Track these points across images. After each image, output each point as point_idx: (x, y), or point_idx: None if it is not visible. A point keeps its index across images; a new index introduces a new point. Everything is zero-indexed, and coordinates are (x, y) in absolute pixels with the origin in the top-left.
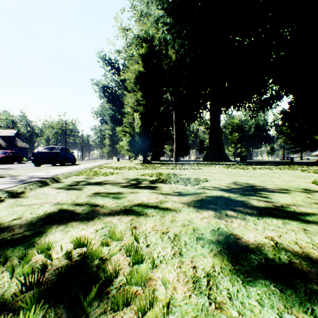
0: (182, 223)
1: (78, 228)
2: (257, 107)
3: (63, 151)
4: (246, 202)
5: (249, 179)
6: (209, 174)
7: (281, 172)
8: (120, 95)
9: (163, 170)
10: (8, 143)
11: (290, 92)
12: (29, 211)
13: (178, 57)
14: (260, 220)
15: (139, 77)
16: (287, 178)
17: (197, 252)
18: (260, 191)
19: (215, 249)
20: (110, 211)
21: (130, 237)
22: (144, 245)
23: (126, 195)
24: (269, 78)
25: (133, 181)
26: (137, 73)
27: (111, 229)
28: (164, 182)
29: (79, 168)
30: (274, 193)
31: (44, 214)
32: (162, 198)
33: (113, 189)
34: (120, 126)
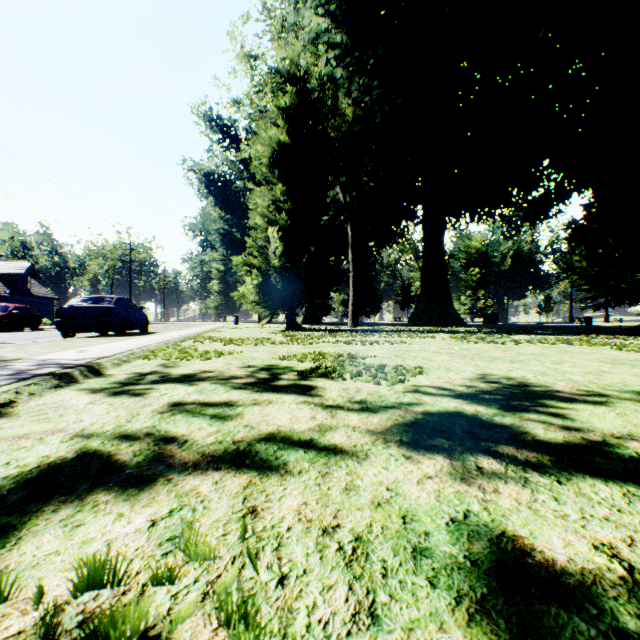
0: (372, 497)
1: (108, 515)
2: (519, 216)
3: (121, 305)
4: (520, 431)
5: (512, 368)
6: (425, 354)
7: (575, 351)
8: (241, 190)
9: (328, 346)
10: (12, 289)
11: (587, 184)
12: (4, 459)
13: (359, 114)
14: (566, 487)
15: (280, 153)
16: (593, 364)
17: (418, 606)
18: (544, 399)
19: (469, 593)
20: (198, 458)
21: (239, 546)
22: (273, 579)
23: (244, 410)
24: (543, 156)
25: (263, 372)
26: (275, 146)
27: (192, 517)
28: (329, 376)
29: (152, 342)
30: (575, 403)
31: (37, 468)
32: (325, 420)
33: (216, 394)
34: (241, 254)
